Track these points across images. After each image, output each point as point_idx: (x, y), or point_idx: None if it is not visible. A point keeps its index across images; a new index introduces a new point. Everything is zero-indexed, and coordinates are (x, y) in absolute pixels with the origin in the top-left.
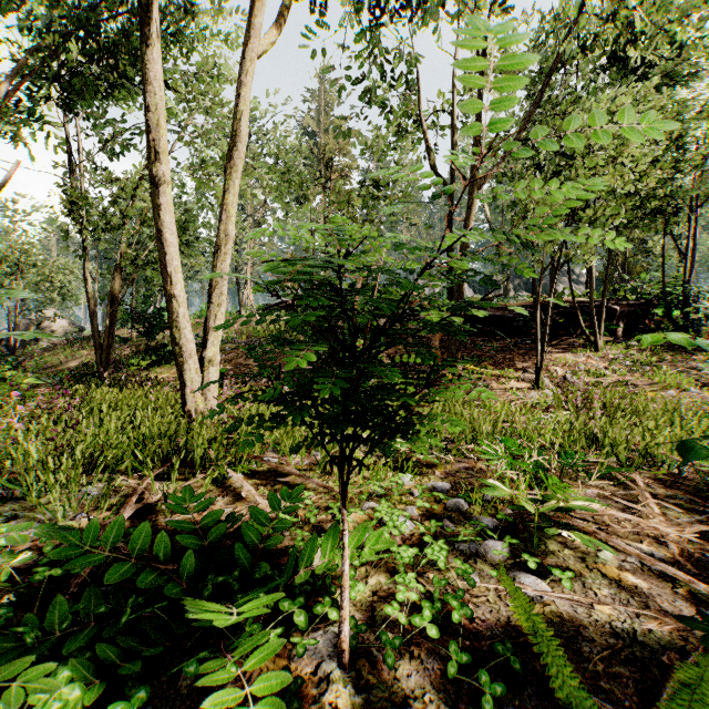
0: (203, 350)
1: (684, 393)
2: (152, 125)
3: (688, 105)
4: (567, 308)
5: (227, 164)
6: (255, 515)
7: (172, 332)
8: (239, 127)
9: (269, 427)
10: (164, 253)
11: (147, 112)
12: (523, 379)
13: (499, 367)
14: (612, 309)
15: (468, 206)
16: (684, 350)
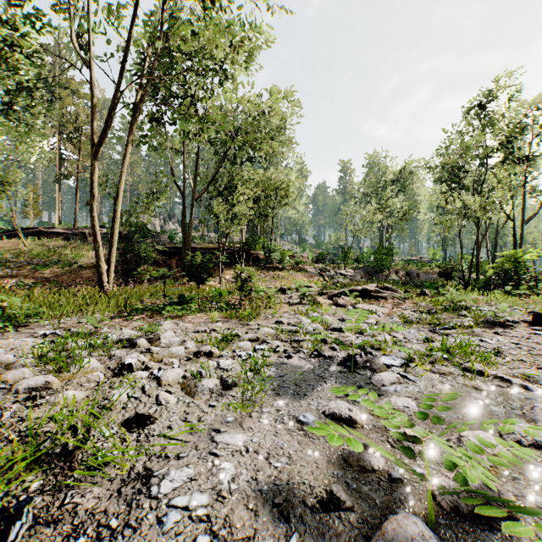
0: (108, 269)
1: (264, 284)
2: (93, 187)
3: (270, 180)
4: (232, 250)
5: (116, 200)
6: (178, 297)
7: (98, 263)
8: (121, 187)
9: (194, 279)
10: (95, 233)
11: (92, 183)
12: (215, 281)
13: (205, 276)
14: (248, 252)
15: (192, 205)
16: (268, 269)
